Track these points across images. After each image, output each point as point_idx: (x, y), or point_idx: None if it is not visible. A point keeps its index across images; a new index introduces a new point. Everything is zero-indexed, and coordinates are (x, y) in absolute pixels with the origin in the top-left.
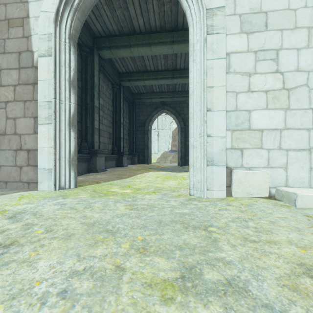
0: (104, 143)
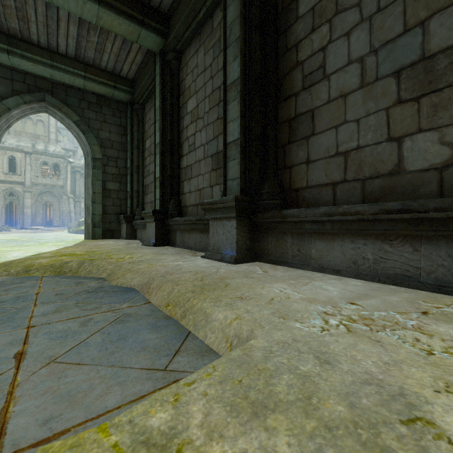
0: (200, 190)
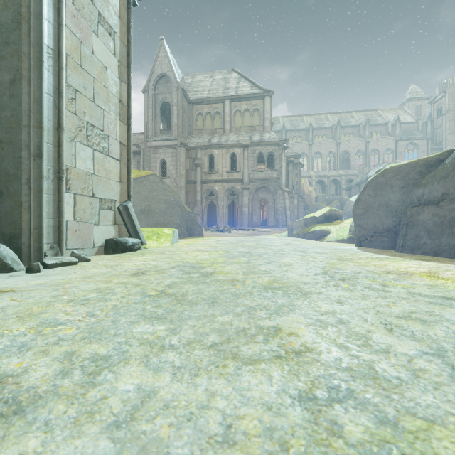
0: None
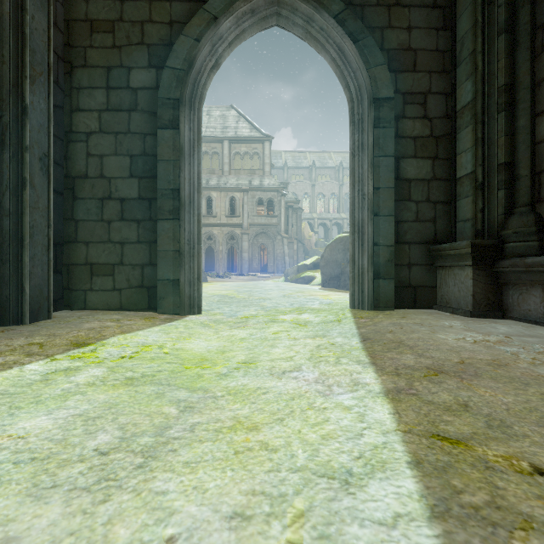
0: None
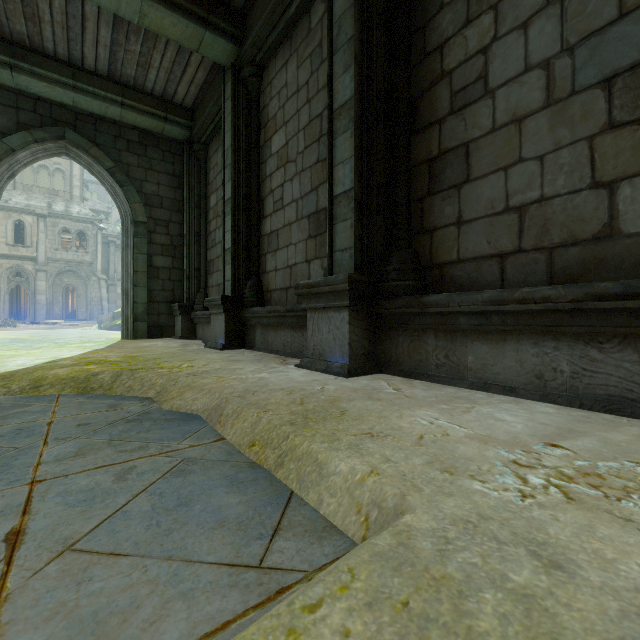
0: (291, 267)
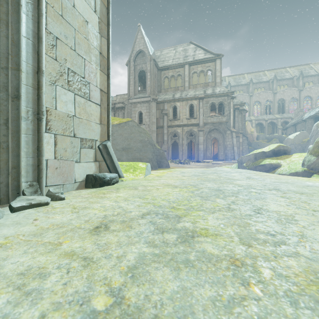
0: None
